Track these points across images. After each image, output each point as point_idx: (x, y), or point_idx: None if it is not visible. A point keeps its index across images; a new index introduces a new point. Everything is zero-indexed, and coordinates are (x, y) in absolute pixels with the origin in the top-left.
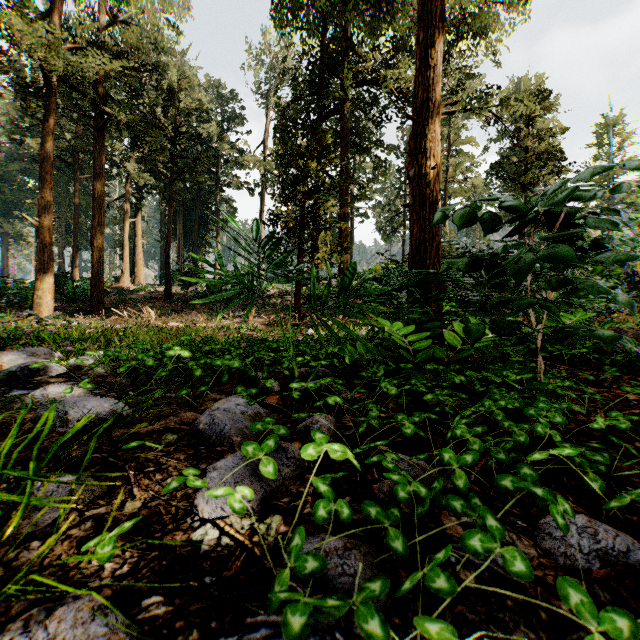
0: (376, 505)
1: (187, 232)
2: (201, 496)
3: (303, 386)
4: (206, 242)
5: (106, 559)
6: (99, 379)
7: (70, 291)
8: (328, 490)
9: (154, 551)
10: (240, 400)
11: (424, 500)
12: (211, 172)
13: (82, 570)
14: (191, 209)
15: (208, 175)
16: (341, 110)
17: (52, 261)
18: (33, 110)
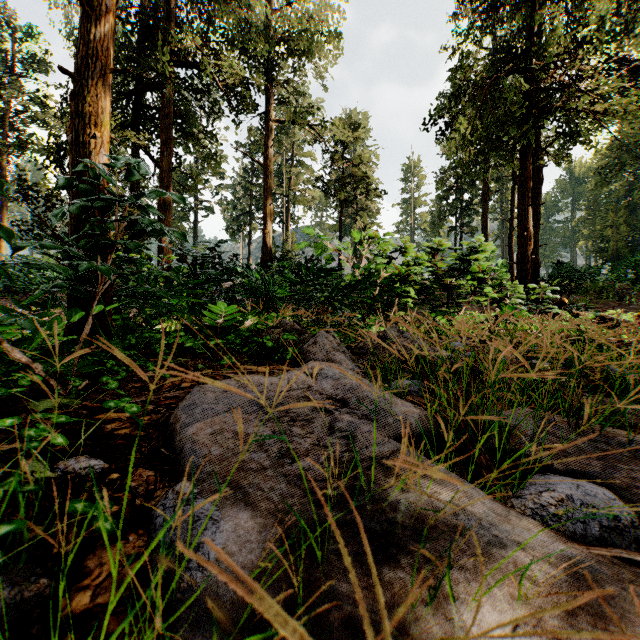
0: None
1: None
2: None
3: None
4: None
5: None
6: None
7: None
8: None
9: None
10: None
11: None
12: None
13: None
14: None
15: None
16: (161, 86)
17: None
18: None
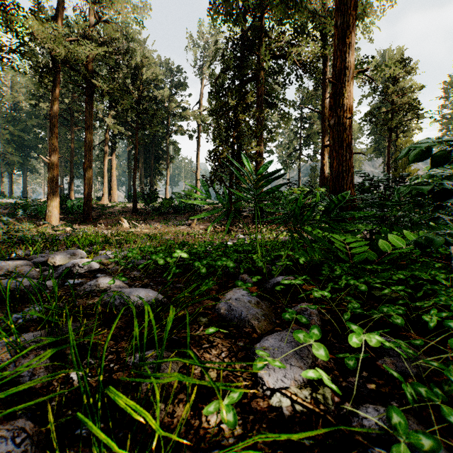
0: (422, 385)
1: (146, 165)
2: (263, 370)
3: (275, 280)
4: (159, 172)
5: (233, 424)
6: (119, 272)
7: (69, 207)
8: (398, 375)
9: (249, 414)
10: (242, 292)
11: (446, 380)
12: (163, 123)
13: (207, 429)
14: (149, 149)
15: (161, 125)
16: (257, 77)
17: (58, 186)
18: (46, 84)
